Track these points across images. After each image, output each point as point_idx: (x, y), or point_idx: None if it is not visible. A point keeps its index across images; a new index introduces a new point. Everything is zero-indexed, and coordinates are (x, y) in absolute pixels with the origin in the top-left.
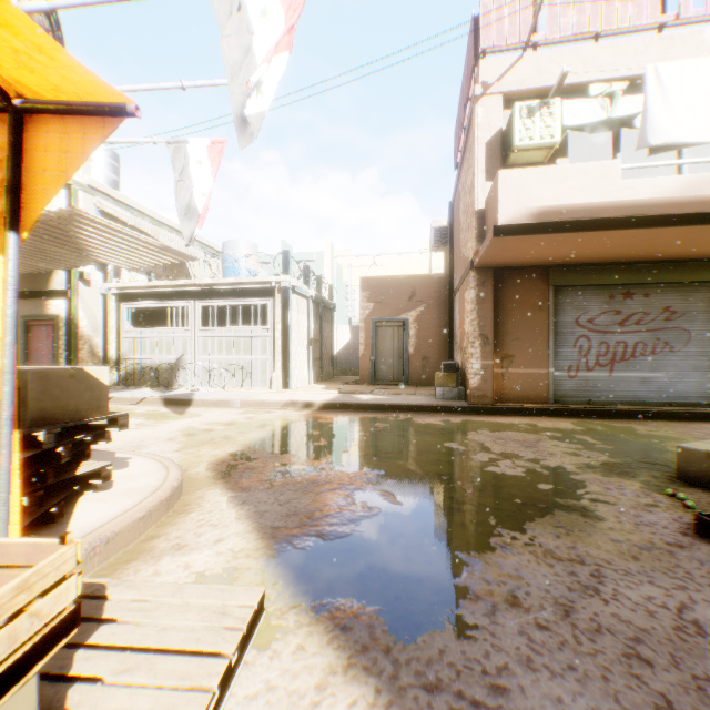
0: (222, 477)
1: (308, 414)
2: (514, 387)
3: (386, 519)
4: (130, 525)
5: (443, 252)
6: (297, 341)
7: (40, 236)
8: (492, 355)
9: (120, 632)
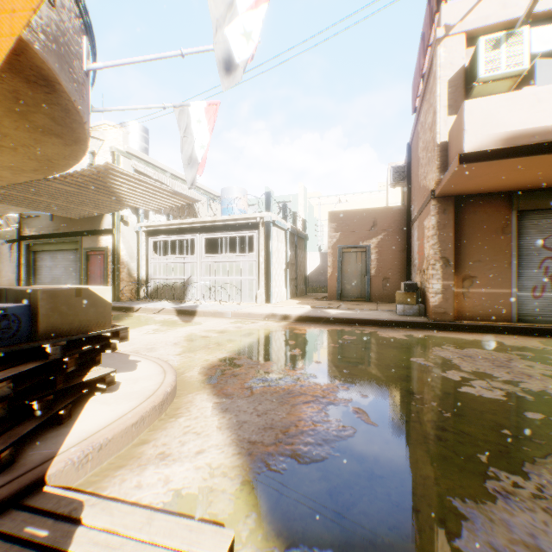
0: (210, 382)
1: (286, 325)
2: (474, 306)
3: (362, 442)
4: (122, 431)
5: (398, 189)
6: (277, 264)
7: (88, 188)
8: (452, 276)
9: None
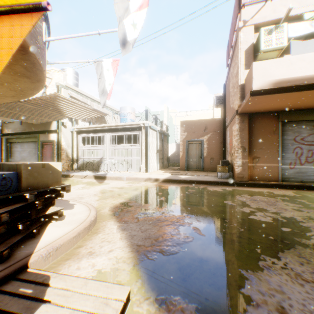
0: (115, 215)
1: (156, 184)
2: (259, 173)
3: (197, 244)
4: (68, 240)
5: (219, 108)
6: (152, 150)
7: (44, 106)
8: (247, 157)
9: (50, 311)
